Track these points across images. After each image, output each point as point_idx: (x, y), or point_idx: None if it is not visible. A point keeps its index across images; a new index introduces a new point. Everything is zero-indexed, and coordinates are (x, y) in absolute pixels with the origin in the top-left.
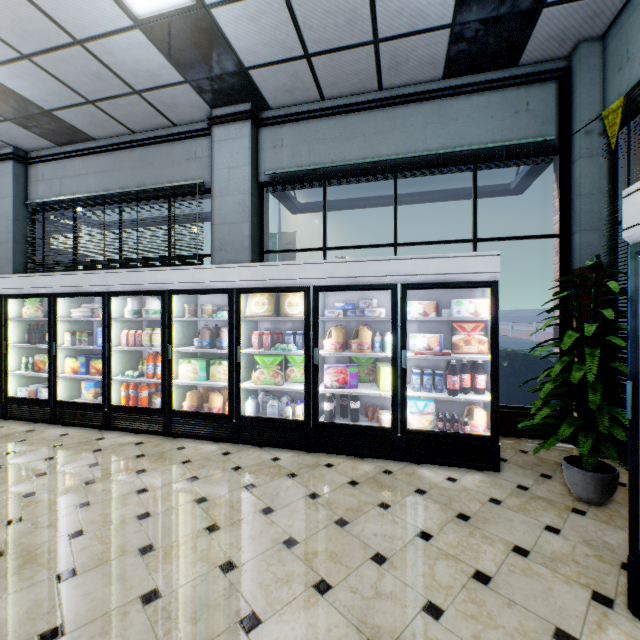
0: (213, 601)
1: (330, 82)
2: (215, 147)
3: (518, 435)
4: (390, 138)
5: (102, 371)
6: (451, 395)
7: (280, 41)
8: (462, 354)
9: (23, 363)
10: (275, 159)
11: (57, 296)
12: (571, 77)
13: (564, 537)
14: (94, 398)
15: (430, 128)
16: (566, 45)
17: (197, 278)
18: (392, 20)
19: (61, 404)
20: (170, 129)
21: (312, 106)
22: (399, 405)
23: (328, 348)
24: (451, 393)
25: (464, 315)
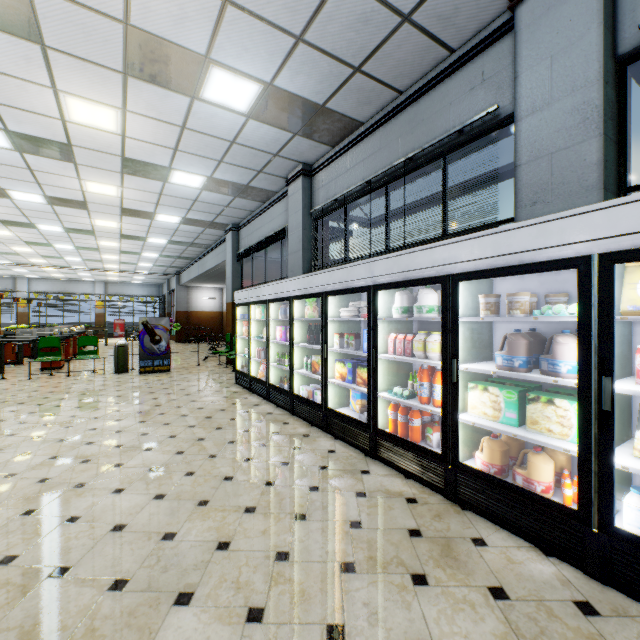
0: None
1: None
2: (521, 38)
3: None
4: None
5: (367, 383)
6: None
7: None
8: None
9: (304, 362)
10: None
11: (327, 295)
12: None
13: None
14: (360, 412)
15: None
16: None
17: (503, 247)
18: None
19: (330, 412)
20: (445, 62)
21: None
22: None
23: None
24: None
25: None
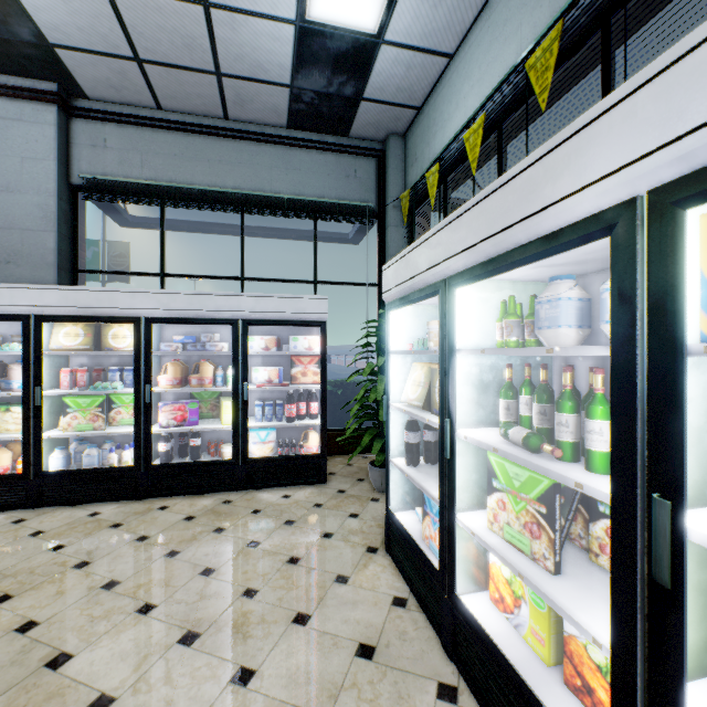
0: (8, 661)
1: (168, 94)
2: None
3: (349, 452)
4: (237, 171)
5: None
6: (289, 422)
7: (101, 33)
8: (300, 385)
9: None
10: (95, 161)
11: None
12: (386, 159)
13: (360, 518)
14: None
15: (276, 171)
16: (381, 133)
17: None
18: (234, 61)
19: None
20: None
21: (146, 112)
22: (241, 436)
23: (164, 384)
24: (289, 420)
25: (300, 350)
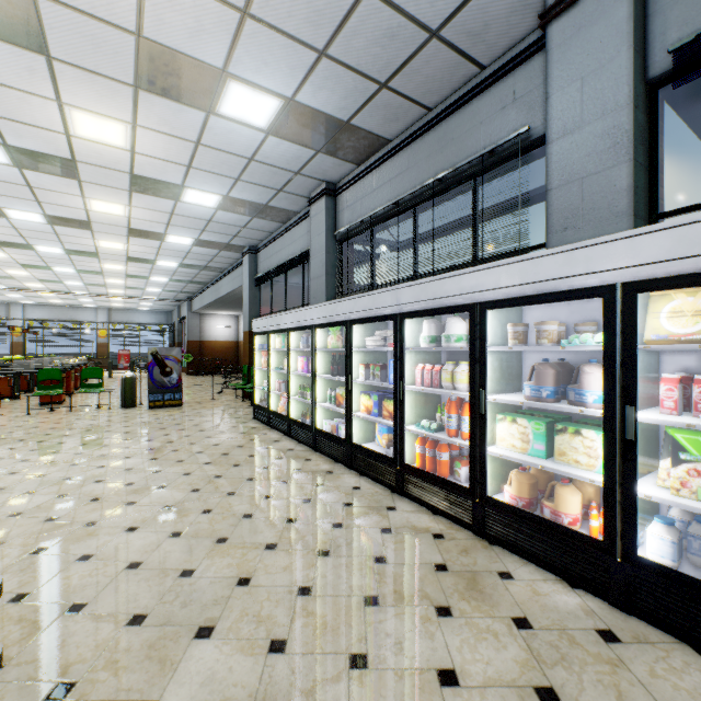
0: None
1: None
2: (552, 58)
3: None
4: None
5: (393, 416)
6: None
7: None
8: None
9: (328, 395)
10: (693, 12)
11: (352, 323)
12: None
13: None
14: (386, 446)
15: None
16: None
17: (531, 275)
18: None
19: (355, 447)
20: (475, 79)
21: None
22: None
23: None
24: None
25: None
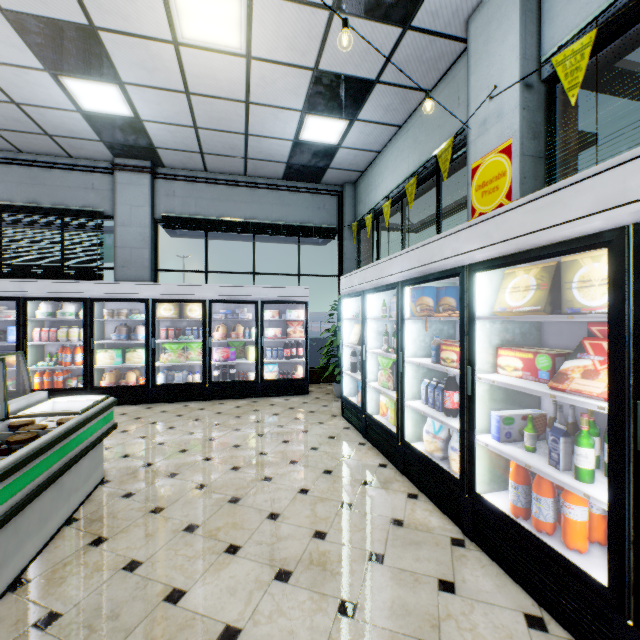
0: (193, 439)
1: (214, 166)
2: (118, 187)
3: (320, 382)
4: (251, 207)
5: (16, 363)
6: (287, 360)
7: (186, 143)
8: (292, 338)
9: None
10: (169, 204)
11: None
12: (343, 197)
13: (328, 407)
14: None
15: (275, 207)
16: (341, 182)
17: (118, 290)
18: (256, 154)
19: None
20: (66, 159)
21: (198, 174)
22: (260, 367)
23: (217, 337)
24: (287, 358)
25: (293, 318)
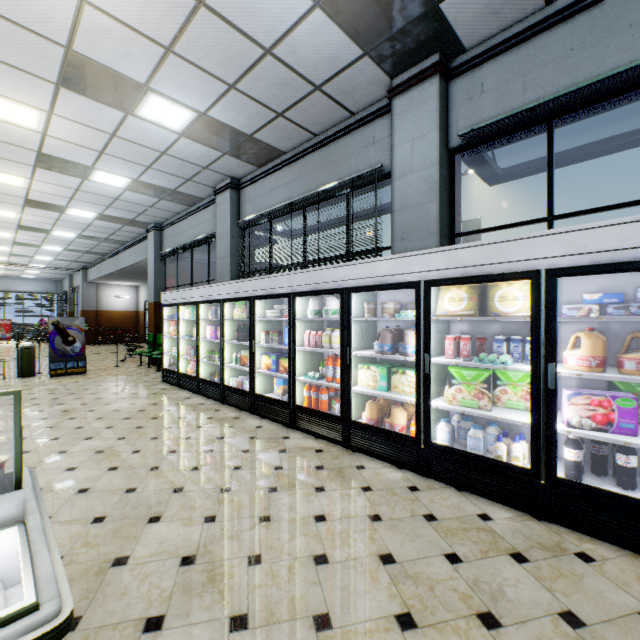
0: None
1: None
2: (395, 122)
3: None
4: None
5: (288, 370)
6: None
7: None
8: None
9: (234, 357)
10: (471, 113)
11: (255, 299)
12: None
13: None
14: (282, 395)
15: None
16: None
17: (377, 272)
18: None
19: (258, 397)
20: (348, 120)
21: (529, 21)
22: None
23: (572, 364)
24: None
25: None
